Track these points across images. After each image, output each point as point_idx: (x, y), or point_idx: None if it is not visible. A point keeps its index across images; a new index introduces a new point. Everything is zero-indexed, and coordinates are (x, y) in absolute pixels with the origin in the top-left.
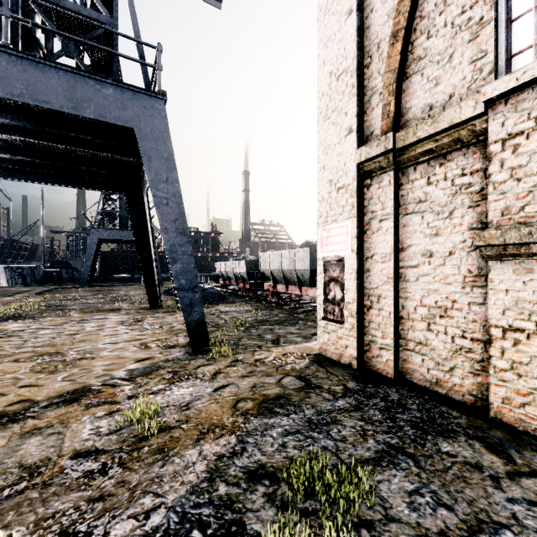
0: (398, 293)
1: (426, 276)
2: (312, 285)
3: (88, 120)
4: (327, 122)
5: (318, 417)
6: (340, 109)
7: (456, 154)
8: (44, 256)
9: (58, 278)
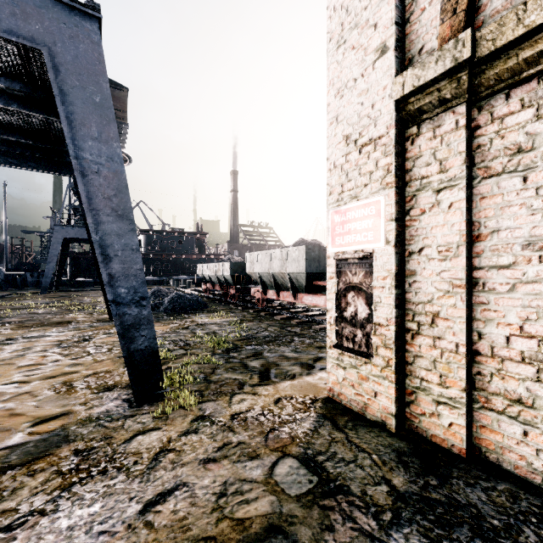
0: (470, 311)
1: (534, 283)
2: (308, 291)
3: None
4: (342, 49)
5: None
6: (364, 22)
7: None
8: (6, 257)
9: (21, 282)
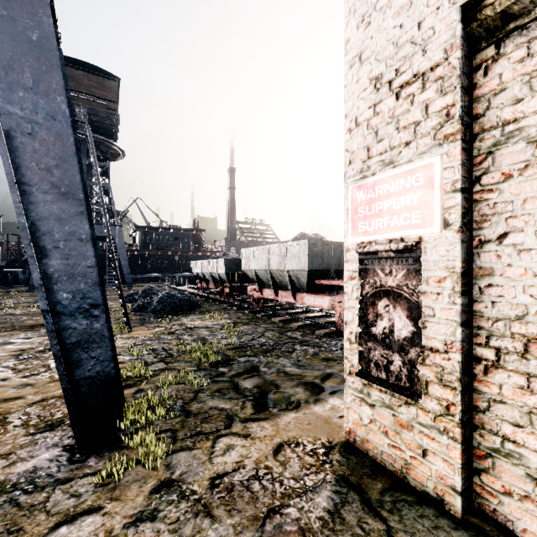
0: None
1: None
2: (310, 291)
3: None
4: None
5: None
6: None
7: None
8: None
9: (13, 279)
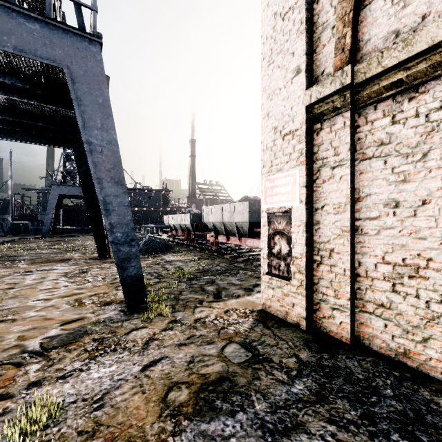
0: (353, 248)
1: (390, 229)
2: (251, 236)
3: (23, 67)
4: (272, 67)
5: (273, 417)
6: (286, 50)
7: (432, 84)
8: (12, 210)
9: (24, 229)
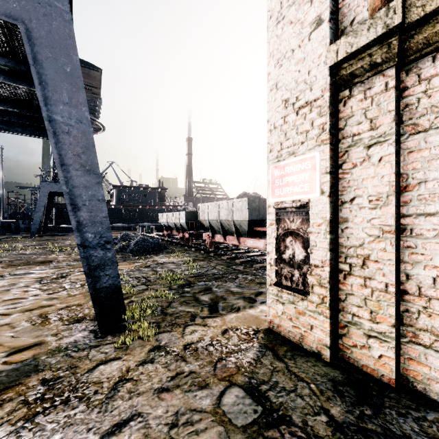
0: (399, 255)
1: None
2: (250, 236)
3: None
4: (281, 24)
5: None
6: None
7: None
8: (3, 208)
9: (15, 228)
